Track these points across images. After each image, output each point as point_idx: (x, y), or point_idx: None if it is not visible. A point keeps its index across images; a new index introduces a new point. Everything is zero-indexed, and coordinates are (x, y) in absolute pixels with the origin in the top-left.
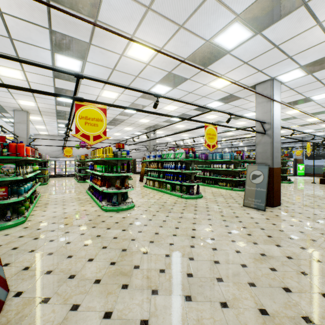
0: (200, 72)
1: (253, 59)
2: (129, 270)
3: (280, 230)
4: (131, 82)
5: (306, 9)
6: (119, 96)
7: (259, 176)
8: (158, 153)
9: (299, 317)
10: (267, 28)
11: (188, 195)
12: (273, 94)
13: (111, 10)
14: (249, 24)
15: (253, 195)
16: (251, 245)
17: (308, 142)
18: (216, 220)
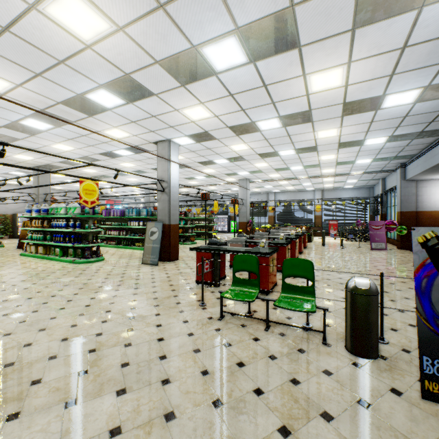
0: (86, 118)
1: (139, 120)
2: None
3: (152, 278)
4: None
5: (159, 98)
6: None
7: (156, 233)
8: (44, 206)
9: (100, 322)
10: (136, 102)
11: (82, 259)
12: (170, 154)
13: None
14: (117, 94)
15: (150, 251)
16: (112, 292)
17: (216, 201)
18: (97, 279)
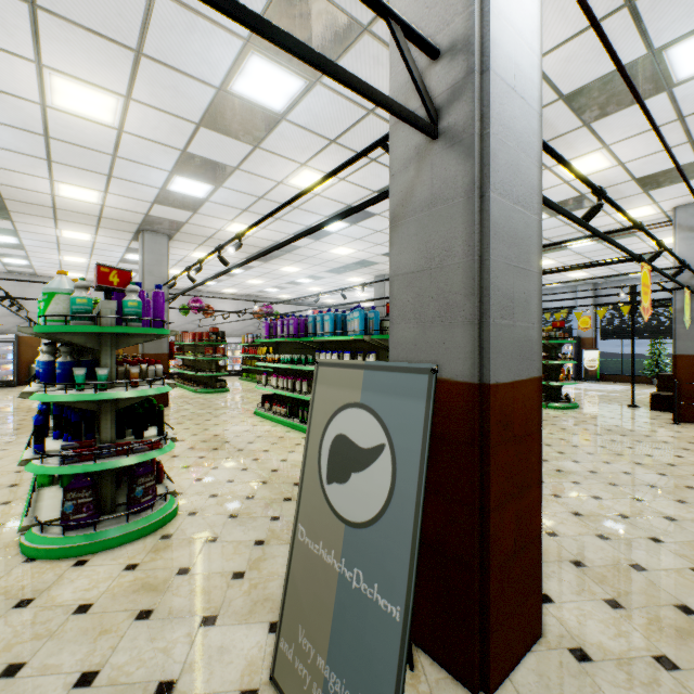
0: None
1: None
2: None
3: None
4: None
5: None
6: None
7: (367, 465)
8: None
9: None
10: None
11: (45, 535)
12: None
13: None
14: None
15: (325, 619)
16: None
17: (645, 266)
18: None
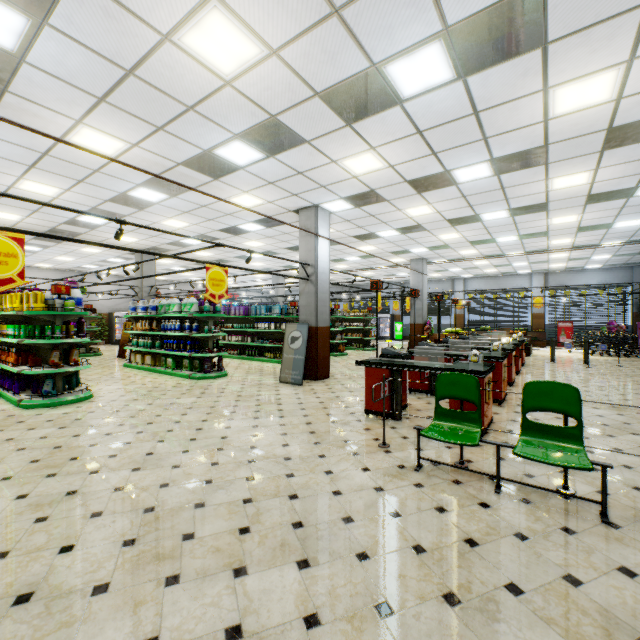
0: (210, 183)
1: (279, 180)
2: (62, 462)
3: (299, 403)
4: (87, 177)
5: (312, 147)
6: (62, 193)
7: (298, 339)
8: (153, 302)
9: (246, 461)
10: (280, 154)
11: (201, 374)
12: (318, 227)
13: (35, 87)
14: (255, 145)
15: (291, 365)
16: (250, 420)
17: (379, 293)
18: (226, 401)
